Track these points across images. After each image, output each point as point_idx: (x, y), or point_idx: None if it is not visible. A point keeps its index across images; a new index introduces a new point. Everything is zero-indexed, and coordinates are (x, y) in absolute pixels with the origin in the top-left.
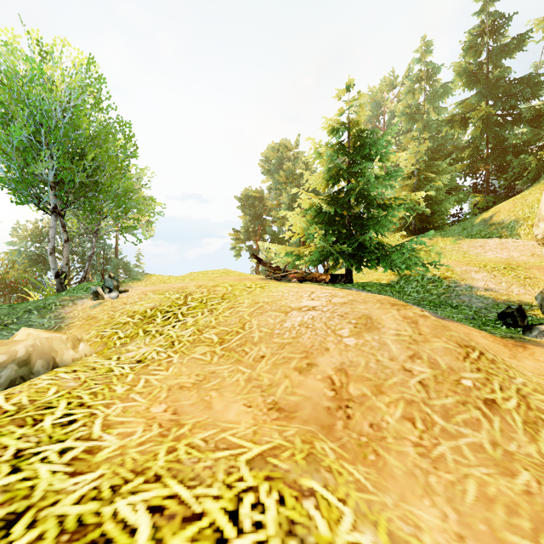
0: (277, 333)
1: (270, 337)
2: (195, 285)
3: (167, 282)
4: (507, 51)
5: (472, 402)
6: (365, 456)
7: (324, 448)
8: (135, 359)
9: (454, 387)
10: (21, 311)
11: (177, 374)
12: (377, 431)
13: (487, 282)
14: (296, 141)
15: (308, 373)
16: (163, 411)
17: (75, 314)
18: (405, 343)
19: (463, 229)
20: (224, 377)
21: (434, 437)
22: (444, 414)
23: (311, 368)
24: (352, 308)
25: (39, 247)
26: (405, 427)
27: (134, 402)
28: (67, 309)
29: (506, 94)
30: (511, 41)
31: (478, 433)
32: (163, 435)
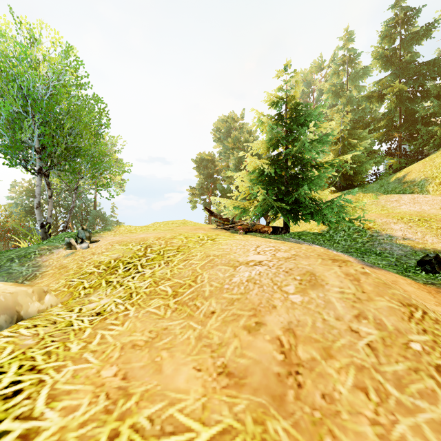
0: (226, 288)
1: (220, 292)
2: (154, 237)
3: (133, 232)
4: (417, 38)
5: (424, 369)
6: (321, 439)
7: (277, 430)
8: (95, 312)
9: (403, 351)
10: (5, 259)
11: (131, 330)
12: (330, 403)
13: (404, 232)
14: (241, 114)
15: (256, 333)
16: (113, 375)
17: (50, 263)
18: (349, 302)
19: (381, 186)
20: (176, 334)
21: (390, 411)
22: (396, 383)
23: (260, 327)
24: (296, 263)
25: (32, 201)
26: (358, 398)
27: (86, 363)
28: (44, 258)
29: (415, 74)
30: (420, 30)
31: (435, 407)
32: (108, 411)
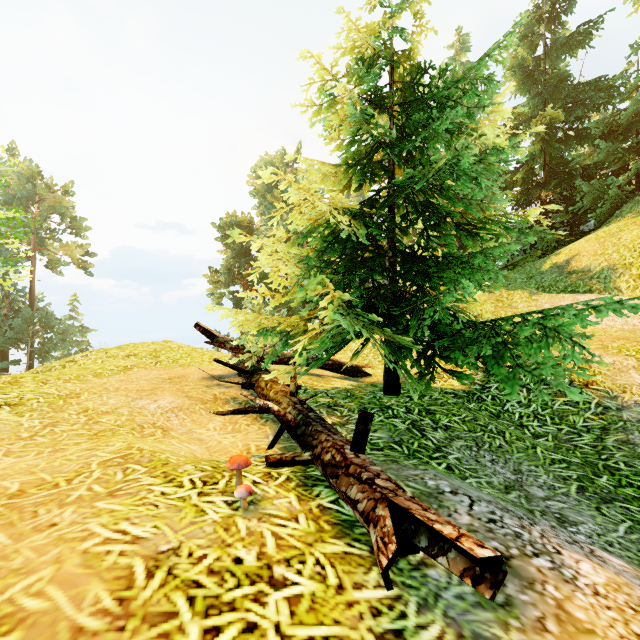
0: None
1: None
2: None
3: None
4: (570, 45)
5: None
6: None
7: None
8: None
9: None
10: None
11: None
12: None
13: None
14: (296, 152)
15: None
16: None
17: None
18: None
19: (529, 278)
20: None
21: None
22: None
23: None
24: None
25: None
26: None
27: None
28: None
29: (569, 101)
30: (576, 31)
31: None
32: None
